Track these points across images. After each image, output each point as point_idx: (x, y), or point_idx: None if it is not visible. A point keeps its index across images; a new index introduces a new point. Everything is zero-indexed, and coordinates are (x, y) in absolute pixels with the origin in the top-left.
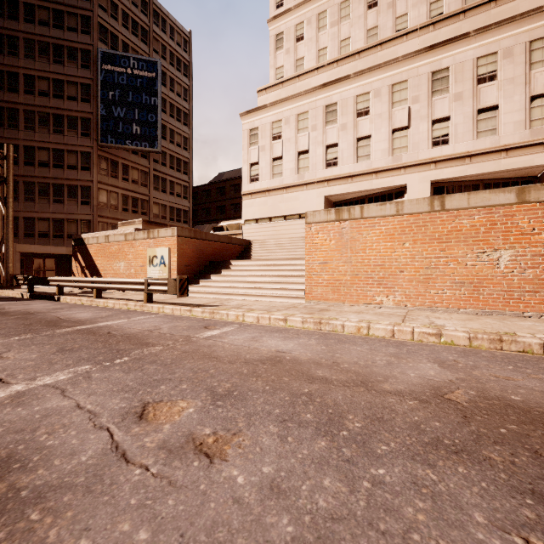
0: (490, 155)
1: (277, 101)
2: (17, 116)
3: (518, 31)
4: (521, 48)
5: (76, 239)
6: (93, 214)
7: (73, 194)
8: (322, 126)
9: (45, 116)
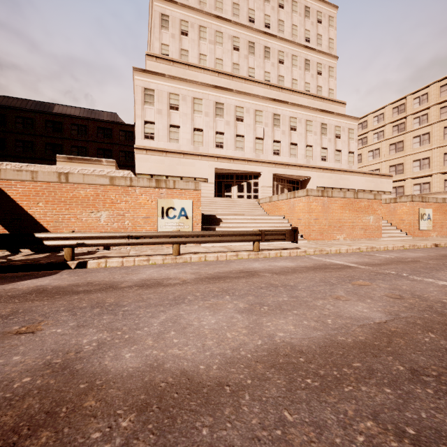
0: (294, 167)
1: (176, 77)
2: None
3: (303, 113)
4: (304, 121)
5: None
6: None
7: None
8: (213, 115)
9: None
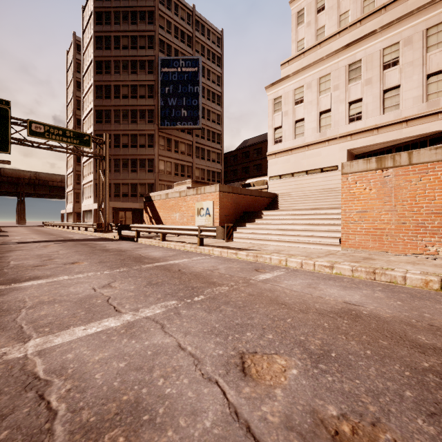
0: None
1: (299, 70)
2: (110, 114)
3: None
4: None
5: (146, 197)
6: (155, 179)
7: (143, 165)
8: (345, 84)
9: (126, 112)
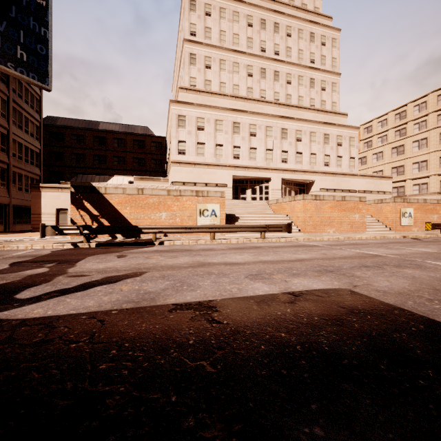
0: (300, 172)
1: (202, 105)
2: None
3: (308, 126)
4: (308, 133)
5: (79, 186)
6: None
7: None
8: (231, 133)
9: None
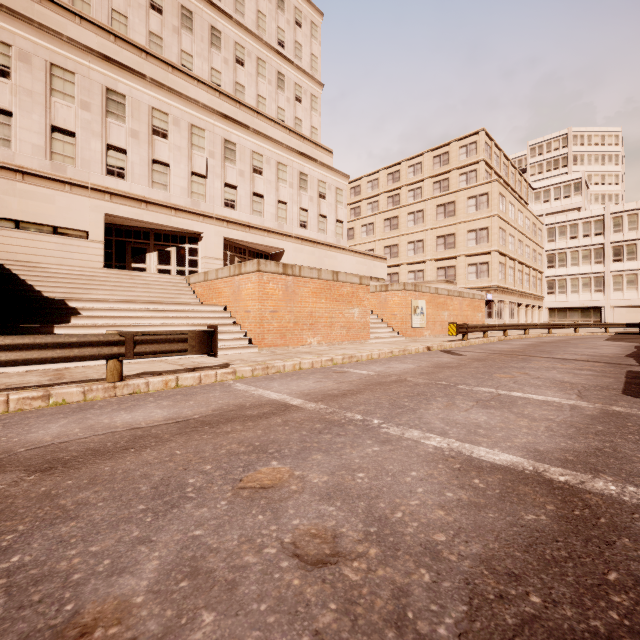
0: (260, 231)
1: (1, 5)
2: None
3: (273, 150)
4: (274, 163)
5: None
6: None
7: None
8: (101, 112)
9: None
